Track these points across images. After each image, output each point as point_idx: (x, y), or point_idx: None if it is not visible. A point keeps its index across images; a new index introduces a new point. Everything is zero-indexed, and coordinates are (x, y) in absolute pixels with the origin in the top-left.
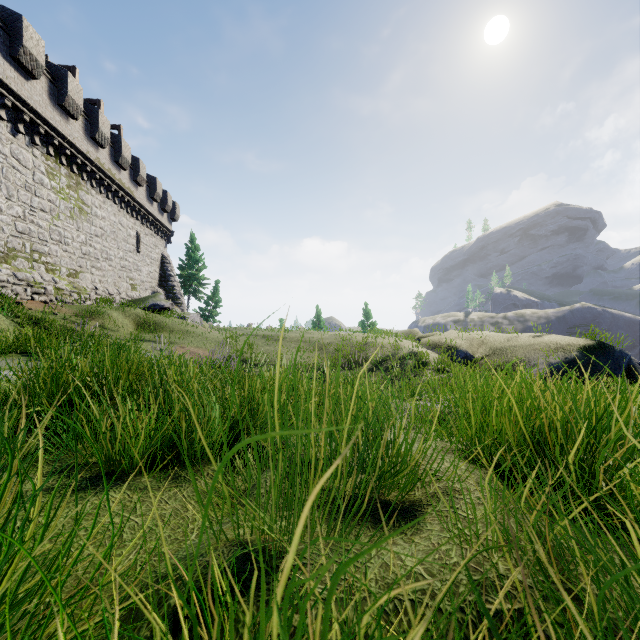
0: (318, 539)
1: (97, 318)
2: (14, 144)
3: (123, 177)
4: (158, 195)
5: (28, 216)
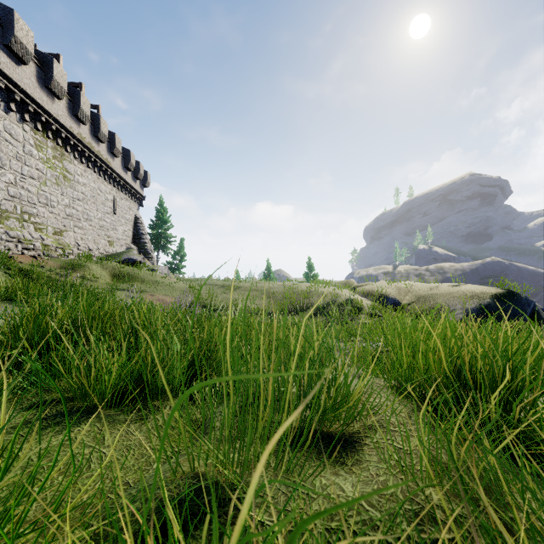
0: (265, 486)
1: (79, 270)
2: (7, 120)
3: (101, 149)
4: (132, 165)
5: (19, 182)
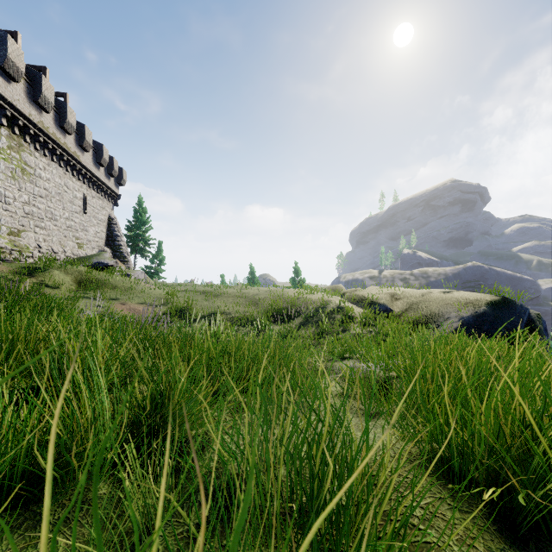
0: None
1: (37, 276)
2: None
3: (68, 142)
4: (104, 160)
5: None
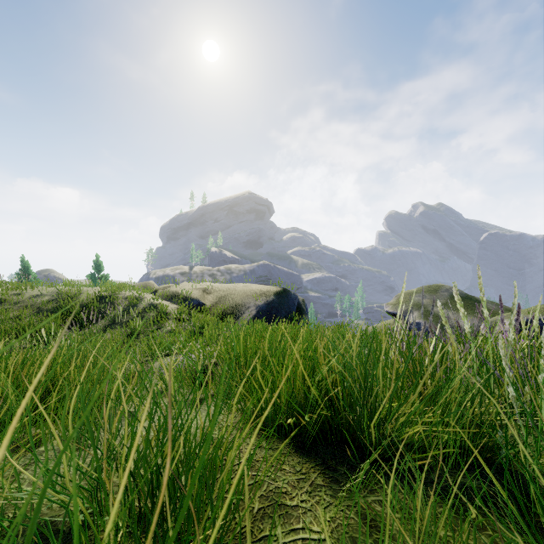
0: None
1: None
2: None
3: None
4: None
5: None
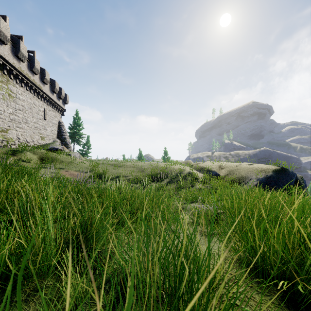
0: None
1: (17, 155)
2: None
3: (35, 79)
4: (56, 89)
5: None
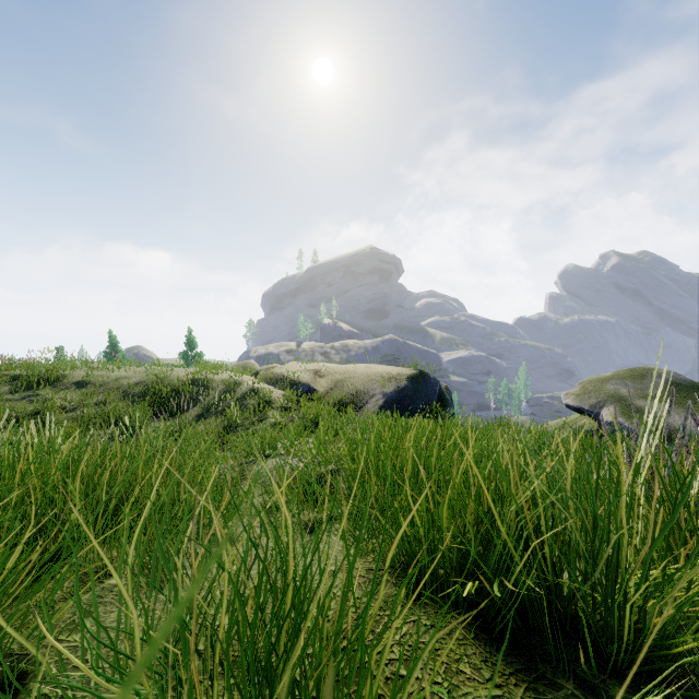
0: None
1: None
2: None
3: None
4: None
5: None
